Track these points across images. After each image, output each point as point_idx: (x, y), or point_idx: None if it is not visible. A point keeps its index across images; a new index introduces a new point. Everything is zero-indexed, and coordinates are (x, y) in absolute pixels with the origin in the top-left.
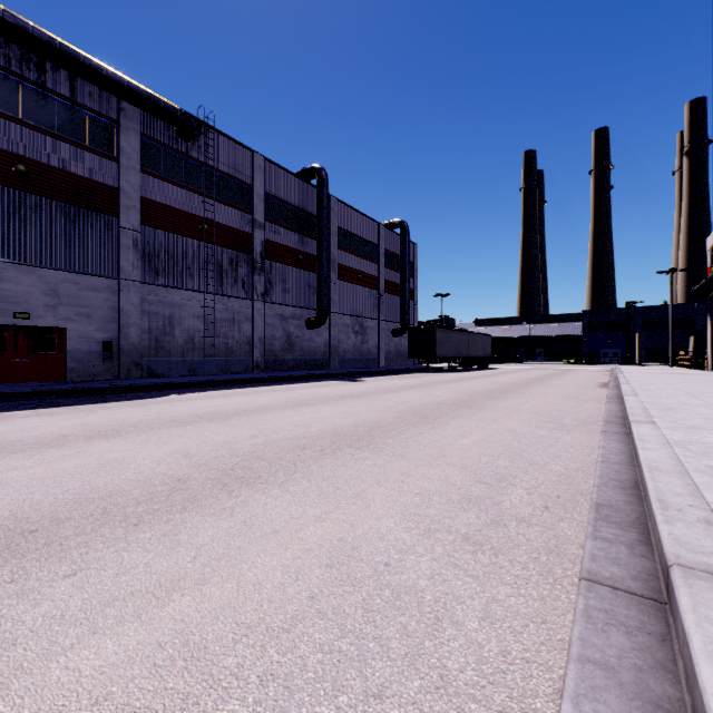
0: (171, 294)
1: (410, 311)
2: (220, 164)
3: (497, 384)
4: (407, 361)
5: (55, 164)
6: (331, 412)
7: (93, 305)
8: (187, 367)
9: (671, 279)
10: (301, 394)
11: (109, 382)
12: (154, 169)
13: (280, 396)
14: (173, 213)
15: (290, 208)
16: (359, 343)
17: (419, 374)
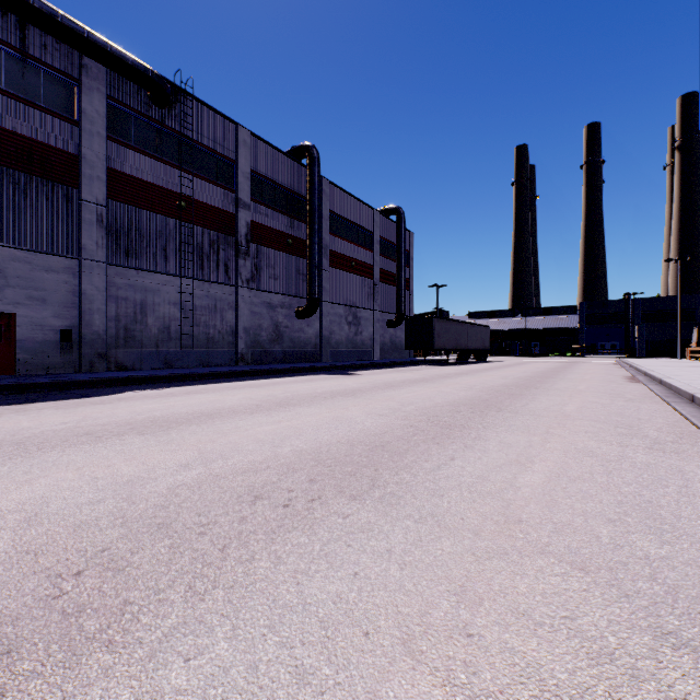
0: (142, 278)
1: (405, 301)
2: (199, 136)
3: (510, 379)
4: (402, 354)
5: (0, 123)
6: (316, 418)
7: (48, 288)
8: (162, 359)
9: (680, 267)
10: (283, 391)
11: (61, 376)
12: (123, 137)
13: (257, 393)
14: (145, 187)
15: (278, 189)
16: (352, 334)
17: (417, 367)
